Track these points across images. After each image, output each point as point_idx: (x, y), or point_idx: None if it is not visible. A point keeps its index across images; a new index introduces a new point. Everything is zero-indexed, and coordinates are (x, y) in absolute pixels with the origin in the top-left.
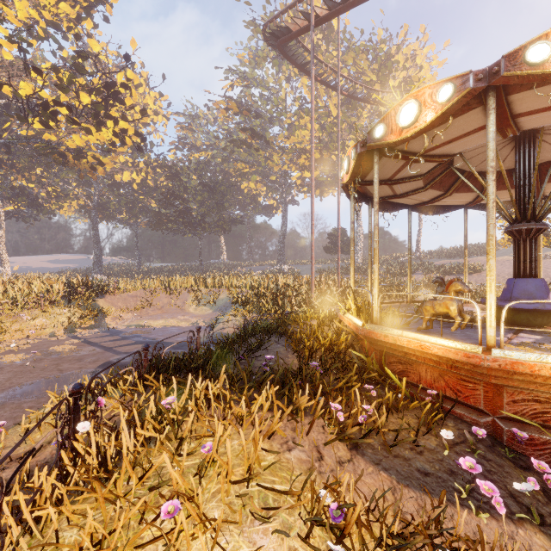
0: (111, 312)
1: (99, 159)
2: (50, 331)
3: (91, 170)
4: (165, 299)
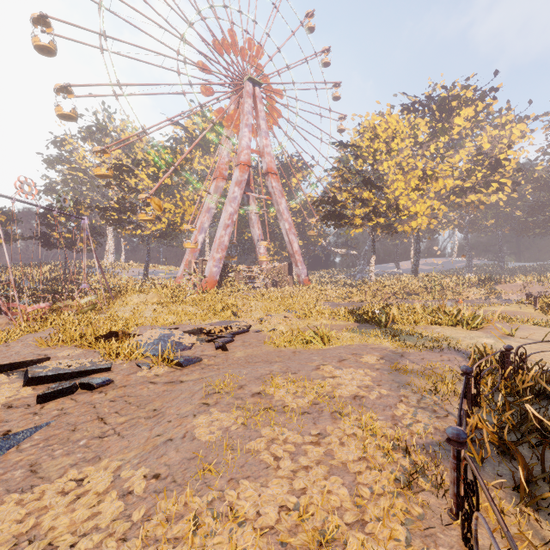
0: (503, 293)
1: (482, 201)
2: (478, 297)
3: (472, 206)
4: (538, 288)
